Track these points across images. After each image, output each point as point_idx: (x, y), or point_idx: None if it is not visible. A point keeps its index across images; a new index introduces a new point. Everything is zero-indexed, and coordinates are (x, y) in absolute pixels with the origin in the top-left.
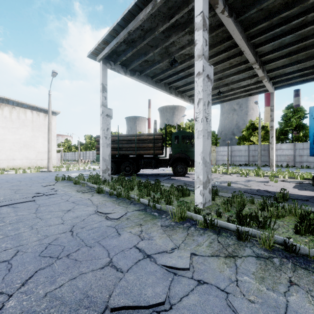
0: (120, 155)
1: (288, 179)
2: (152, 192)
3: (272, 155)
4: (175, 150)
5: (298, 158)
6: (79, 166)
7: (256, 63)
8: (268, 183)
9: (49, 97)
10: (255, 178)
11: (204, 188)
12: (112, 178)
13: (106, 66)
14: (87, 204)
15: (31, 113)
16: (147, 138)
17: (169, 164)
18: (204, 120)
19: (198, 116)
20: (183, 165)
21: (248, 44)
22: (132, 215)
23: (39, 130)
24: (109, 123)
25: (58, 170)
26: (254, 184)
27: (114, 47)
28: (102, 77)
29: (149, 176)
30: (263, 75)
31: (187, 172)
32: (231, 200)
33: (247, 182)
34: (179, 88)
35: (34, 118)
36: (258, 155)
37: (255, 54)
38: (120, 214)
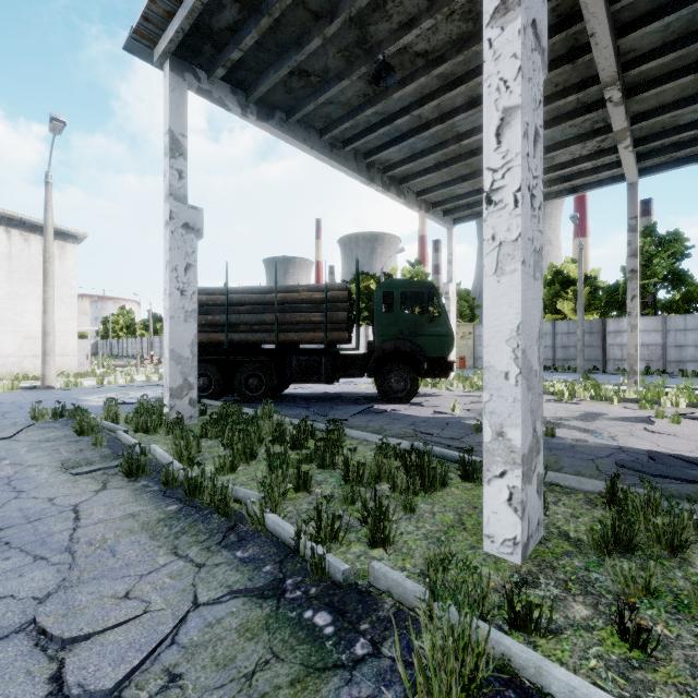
0: (233, 344)
1: (689, 409)
2: (318, 466)
3: (633, 344)
4: (384, 332)
5: (672, 353)
6: (139, 373)
7: (617, 83)
8: (656, 426)
9: (46, 191)
10: (600, 408)
11: (525, 478)
12: (203, 412)
13: (184, 82)
14: (42, 544)
15: (5, 234)
16: (307, 297)
17: (366, 368)
18: (526, 201)
19: (500, 183)
20: (405, 372)
21: (607, 11)
22: (204, 642)
23: (30, 280)
24: (193, 250)
25: (72, 384)
26: (616, 428)
27: (198, 5)
28: (171, 111)
29: (313, 401)
30: (624, 127)
31: (416, 391)
32: (633, 527)
33: (591, 422)
34: (394, 168)
35: (15, 248)
36: (577, 346)
37: (616, 54)
38: (147, 634)
